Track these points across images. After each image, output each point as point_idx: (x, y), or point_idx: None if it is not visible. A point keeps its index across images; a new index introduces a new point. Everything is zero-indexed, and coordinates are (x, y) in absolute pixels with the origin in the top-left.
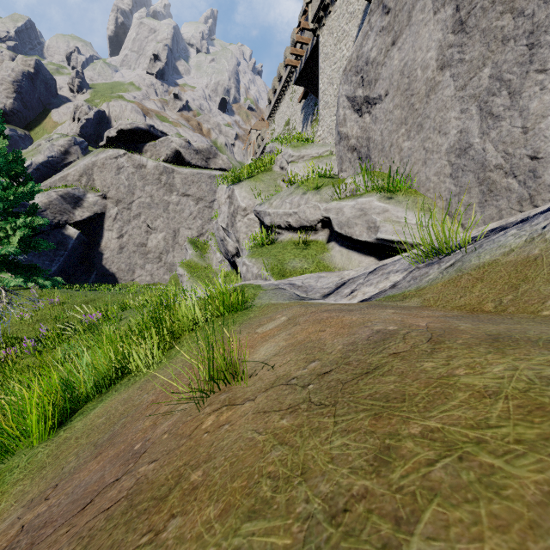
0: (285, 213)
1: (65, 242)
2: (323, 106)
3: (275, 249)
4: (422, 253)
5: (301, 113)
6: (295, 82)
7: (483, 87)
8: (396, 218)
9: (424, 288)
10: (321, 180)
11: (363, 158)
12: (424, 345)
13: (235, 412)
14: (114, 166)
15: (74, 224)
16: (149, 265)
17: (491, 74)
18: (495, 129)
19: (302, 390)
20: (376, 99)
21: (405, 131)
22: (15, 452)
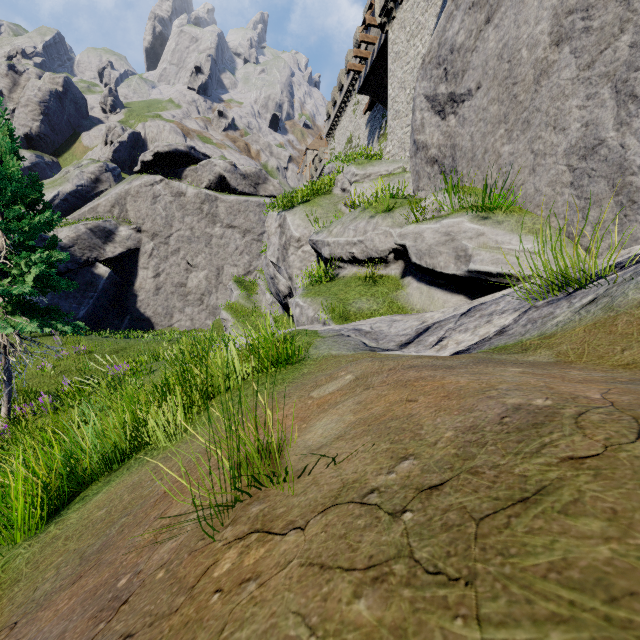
0: (348, 242)
1: (95, 282)
2: (393, 117)
3: (335, 287)
4: (542, 285)
5: (366, 127)
6: (358, 91)
7: (620, 61)
8: (495, 244)
9: (554, 335)
10: (393, 200)
11: (446, 172)
12: (635, 446)
13: (269, 550)
14: (150, 194)
15: (105, 262)
16: (190, 308)
17: (634, 41)
18: (639, 116)
19: (391, 523)
20: (465, 95)
21: (504, 132)
22: (1, 546)
